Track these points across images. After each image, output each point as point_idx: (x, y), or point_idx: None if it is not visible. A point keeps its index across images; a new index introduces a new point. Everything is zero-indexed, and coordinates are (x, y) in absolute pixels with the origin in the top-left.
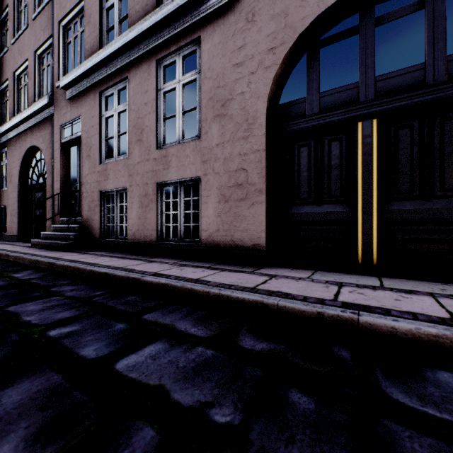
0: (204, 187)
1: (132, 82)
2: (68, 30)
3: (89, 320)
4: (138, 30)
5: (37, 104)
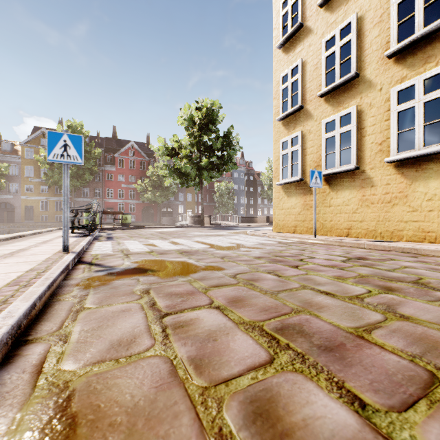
0: None
1: None
2: None
3: None
4: None
5: None
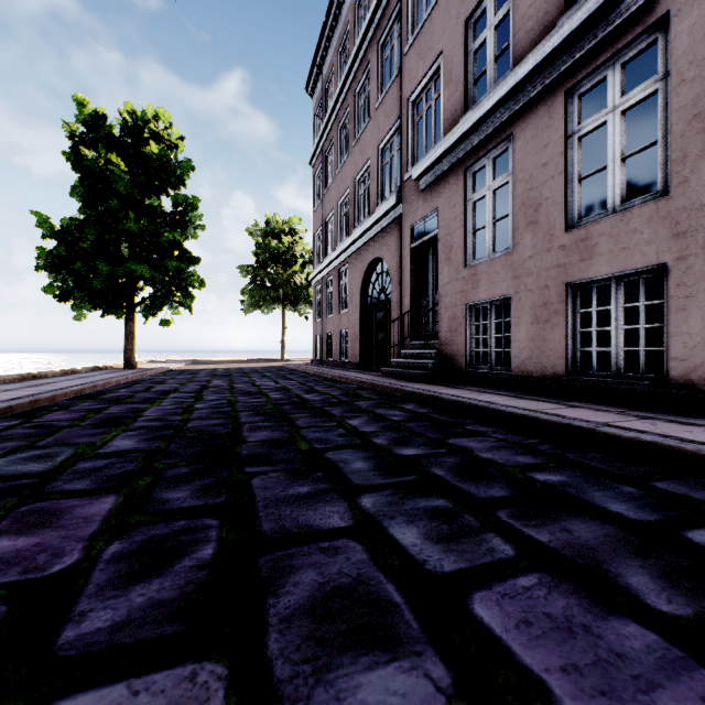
0: (677, 281)
1: (518, 140)
2: (417, 104)
3: (568, 473)
4: (535, 59)
5: (383, 207)
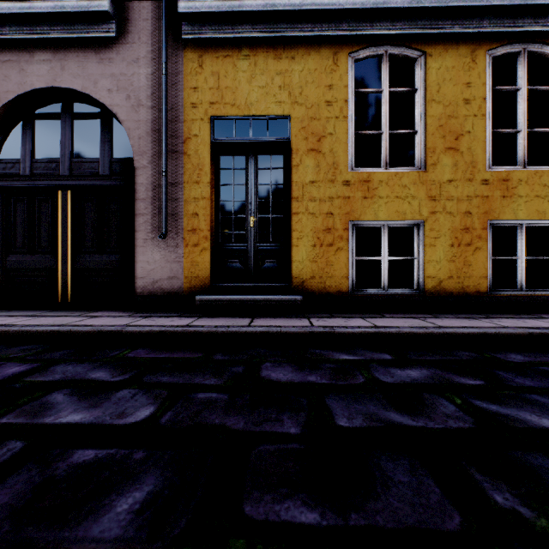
0: None
1: None
2: None
3: None
4: None
5: None
